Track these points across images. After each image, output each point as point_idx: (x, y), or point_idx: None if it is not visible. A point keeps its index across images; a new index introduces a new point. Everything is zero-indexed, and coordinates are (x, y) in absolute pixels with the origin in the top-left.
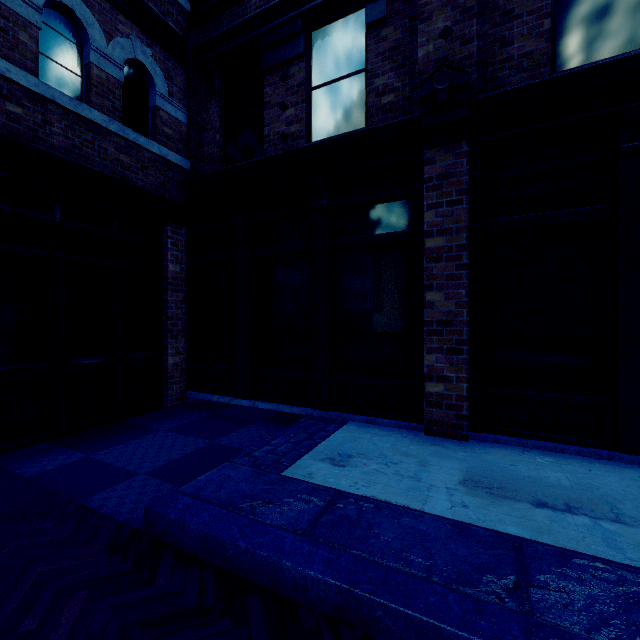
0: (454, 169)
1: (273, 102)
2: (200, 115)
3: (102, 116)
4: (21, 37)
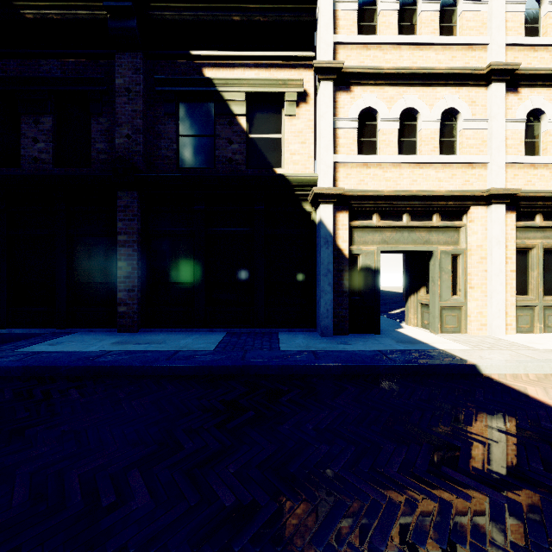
0: (131, 204)
1: (28, 135)
2: None
3: None
4: None
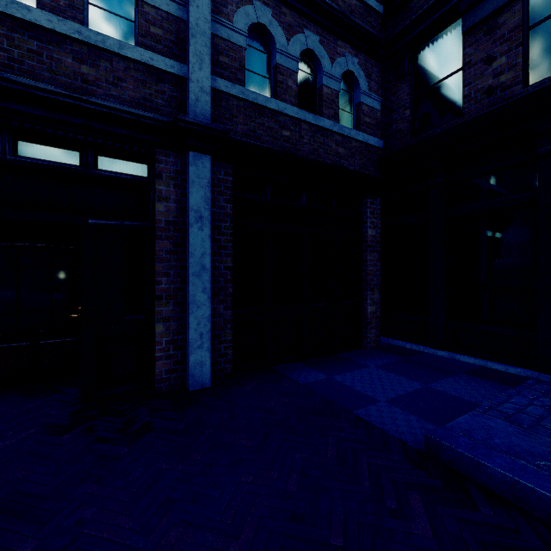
0: None
1: (474, 60)
2: (388, 99)
3: (329, 122)
4: (289, 83)
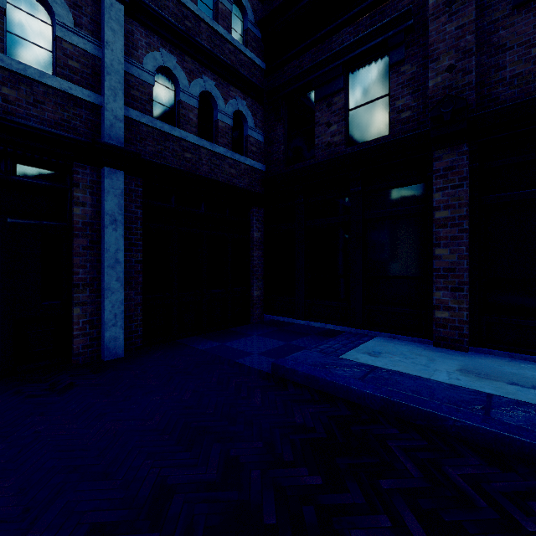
0: (457, 163)
1: (321, 122)
2: (270, 134)
3: (223, 149)
4: (190, 116)
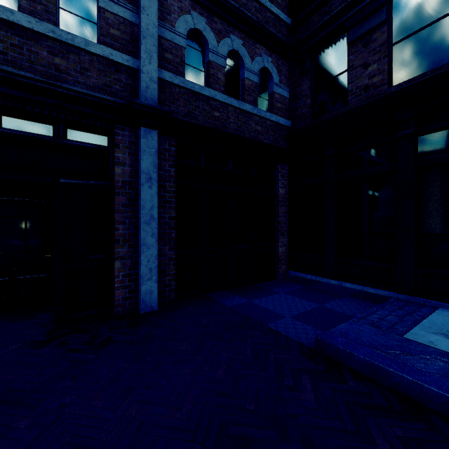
0: None
1: (356, 65)
2: (295, 89)
3: (250, 106)
4: (219, 76)
